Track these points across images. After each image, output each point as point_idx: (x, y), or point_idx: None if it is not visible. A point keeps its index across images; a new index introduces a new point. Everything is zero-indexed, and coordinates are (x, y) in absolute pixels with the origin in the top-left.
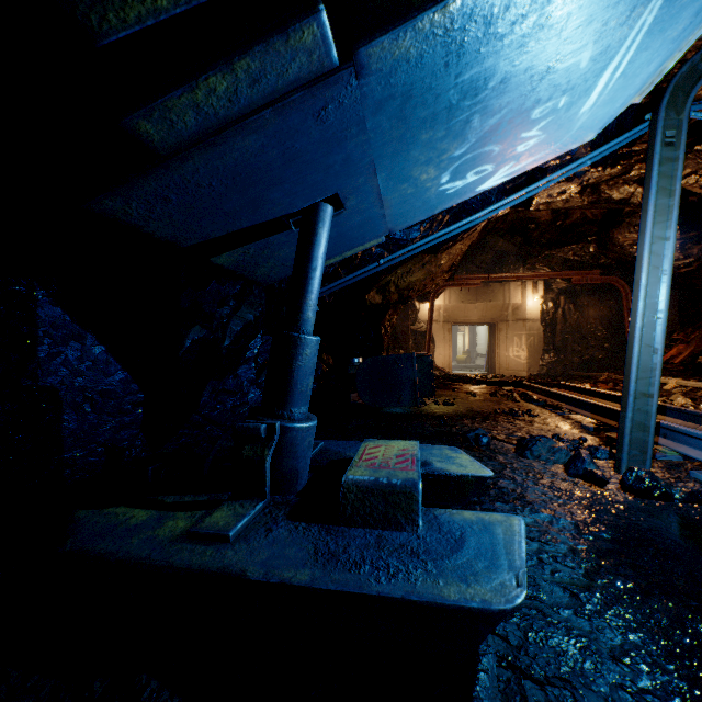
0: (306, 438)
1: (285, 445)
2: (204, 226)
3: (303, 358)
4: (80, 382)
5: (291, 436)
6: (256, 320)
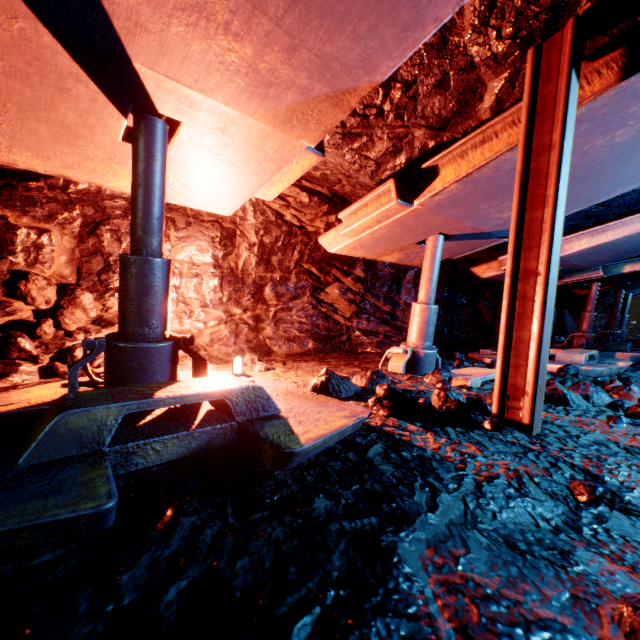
0: (625, 332)
1: (621, 333)
2: (606, 299)
3: (625, 319)
4: (569, 323)
5: (622, 331)
6: (599, 310)
